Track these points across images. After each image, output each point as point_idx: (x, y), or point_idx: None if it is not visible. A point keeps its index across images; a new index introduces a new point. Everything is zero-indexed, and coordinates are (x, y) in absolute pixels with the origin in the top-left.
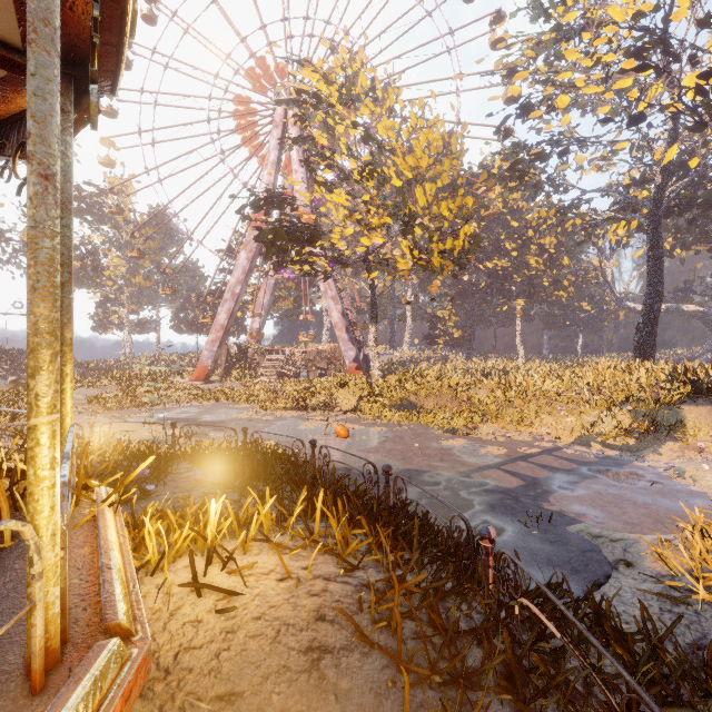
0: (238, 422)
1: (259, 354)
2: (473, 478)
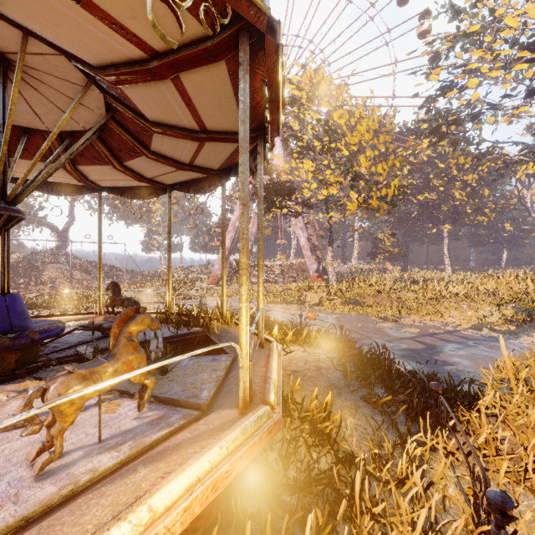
0: None
1: (251, 267)
2: (393, 343)
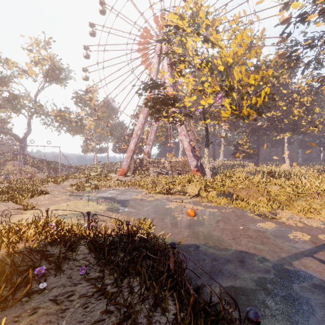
0: (135, 201)
1: (149, 163)
2: (296, 268)
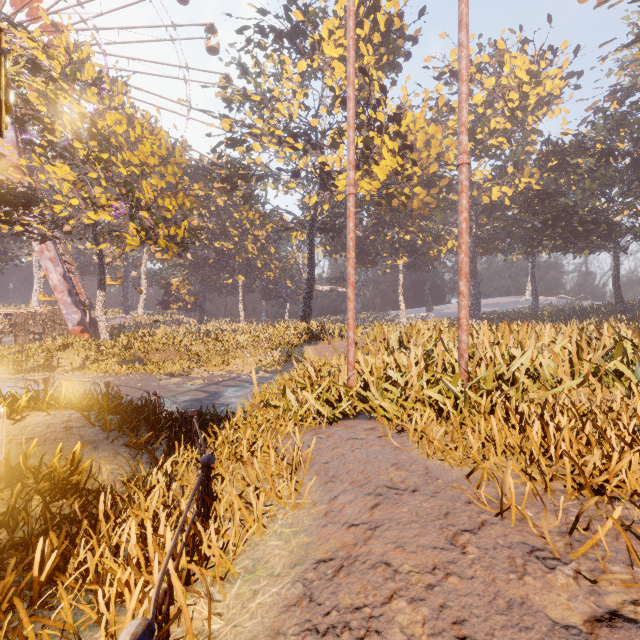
0: None
1: None
2: (177, 397)
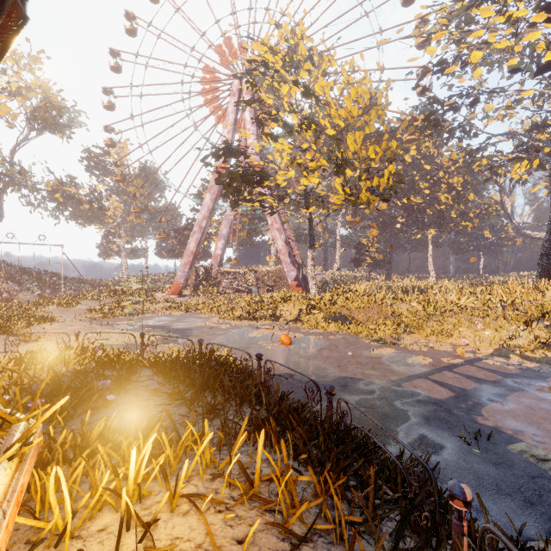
0: (201, 329)
1: (220, 274)
2: (404, 388)
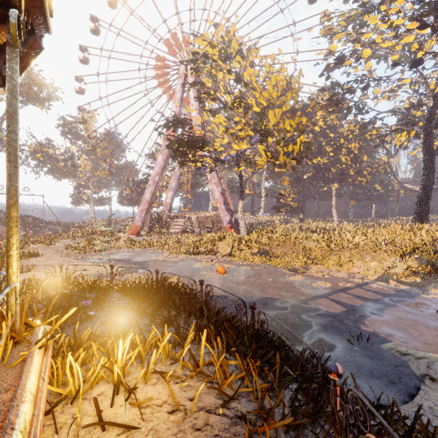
0: (156, 262)
1: (170, 218)
2: (310, 305)
